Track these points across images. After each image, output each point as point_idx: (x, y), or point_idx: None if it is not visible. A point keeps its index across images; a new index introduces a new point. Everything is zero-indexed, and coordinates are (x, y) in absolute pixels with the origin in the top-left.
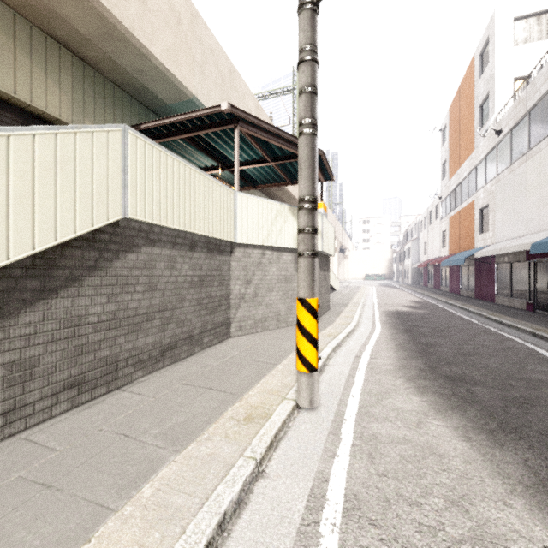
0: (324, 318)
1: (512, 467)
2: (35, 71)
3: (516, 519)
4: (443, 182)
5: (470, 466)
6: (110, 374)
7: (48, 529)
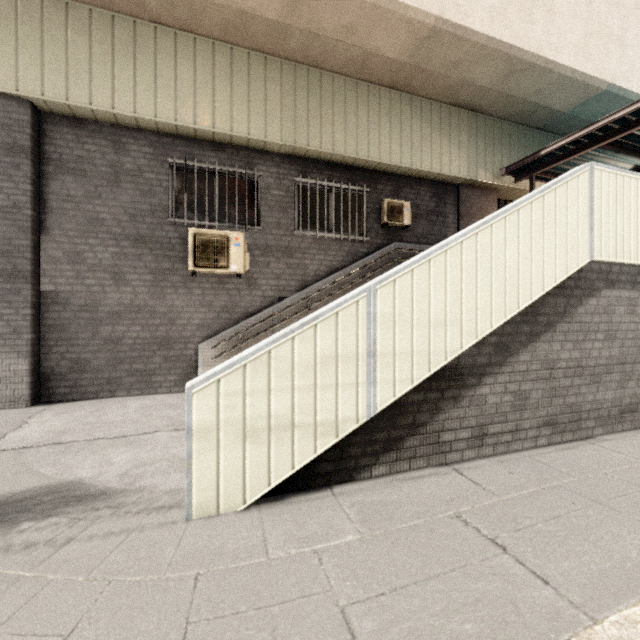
0: None
1: None
2: (442, 143)
3: None
4: None
5: None
6: (574, 422)
7: (638, 537)
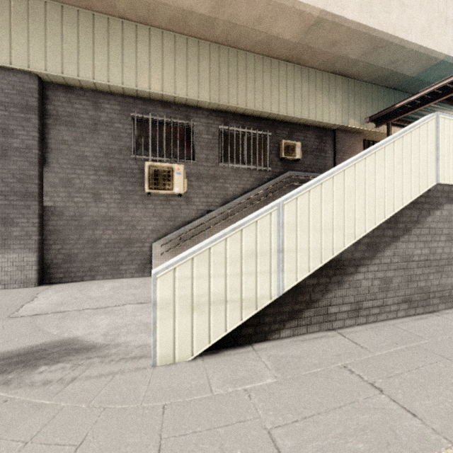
0: None
1: None
2: (324, 100)
3: None
4: None
5: None
6: (424, 300)
7: None
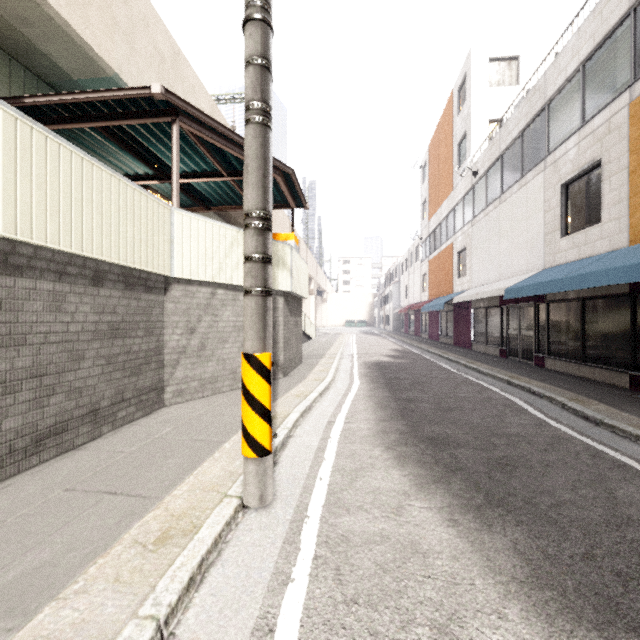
0: (295, 373)
1: (503, 556)
2: None
3: (514, 638)
4: (423, 222)
5: (458, 563)
6: None
7: None
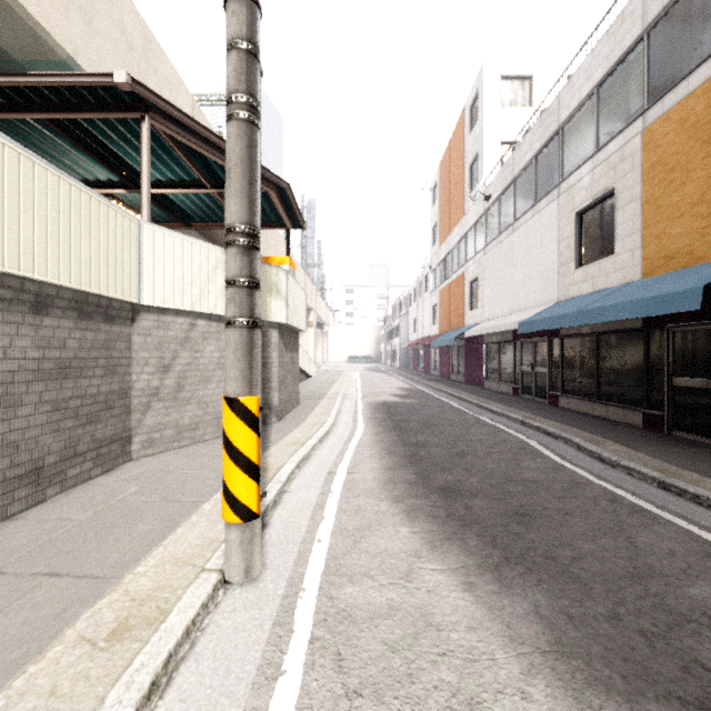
0: (291, 416)
1: (524, 623)
2: None
3: None
4: (433, 250)
5: (476, 635)
6: None
7: None
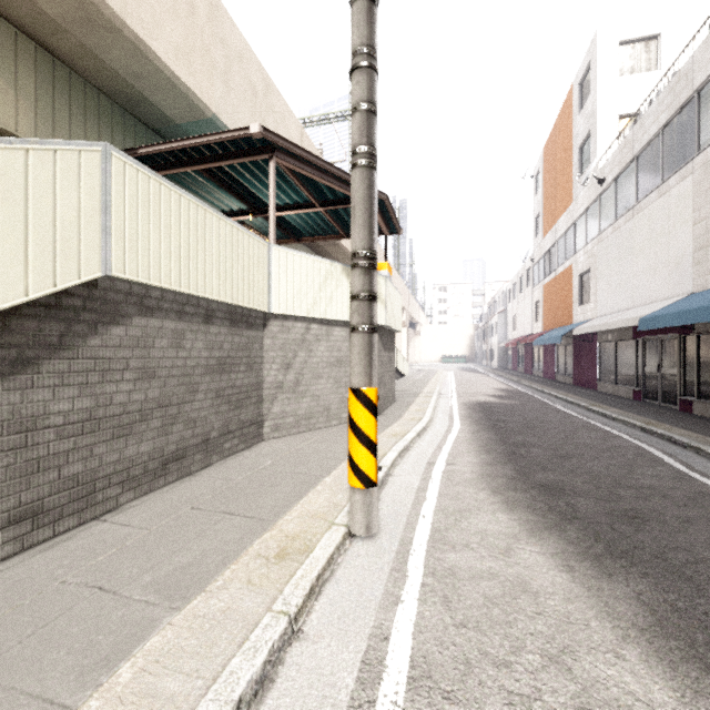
0: (389, 412)
1: (623, 605)
2: None
3: (631, 676)
4: (535, 241)
5: (572, 605)
6: (83, 498)
7: None
